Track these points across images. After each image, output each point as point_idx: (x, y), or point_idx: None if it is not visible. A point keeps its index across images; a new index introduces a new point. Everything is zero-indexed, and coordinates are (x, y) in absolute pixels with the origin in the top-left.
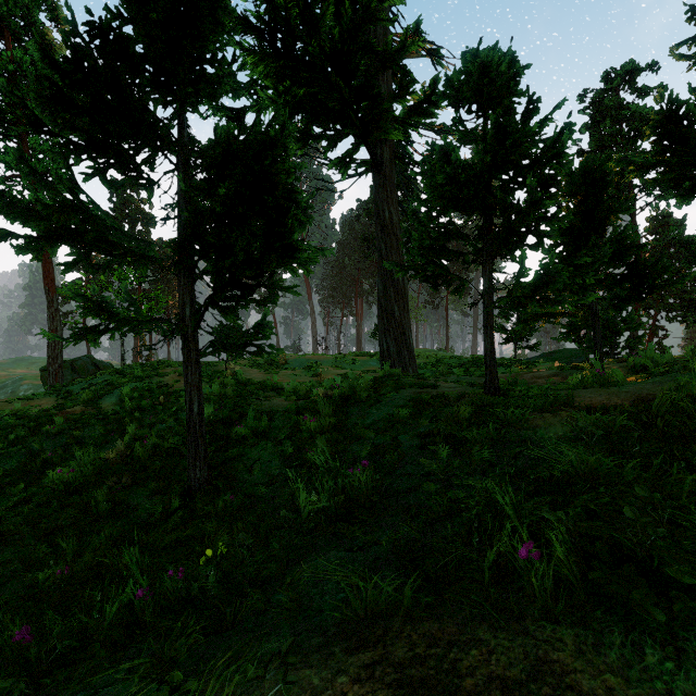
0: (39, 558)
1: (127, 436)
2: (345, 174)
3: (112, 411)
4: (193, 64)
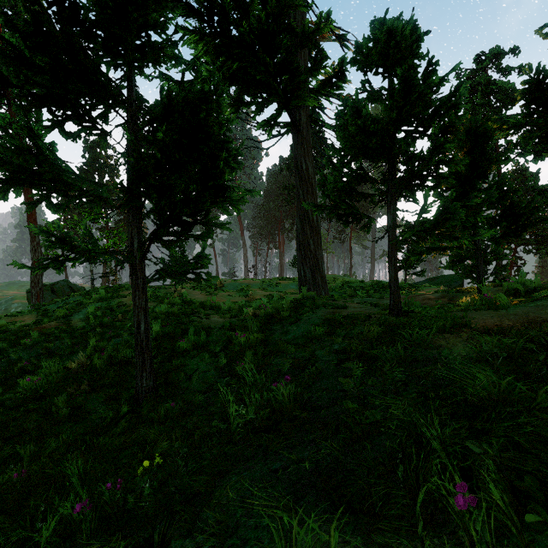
0: (4, 459)
1: (89, 348)
2: (270, 134)
3: (79, 326)
4: (138, 31)
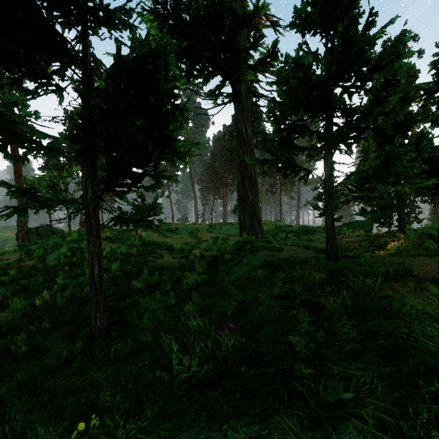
0: None
1: (56, 286)
2: (215, 102)
3: (52, 265)
4: None
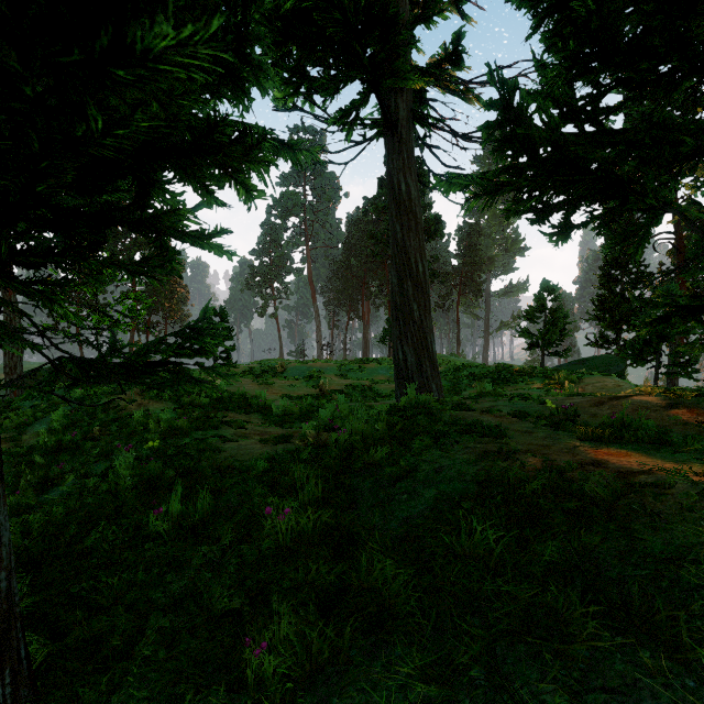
0: None
1: None
2: (350, 134)
3: (22, 449)
4: None
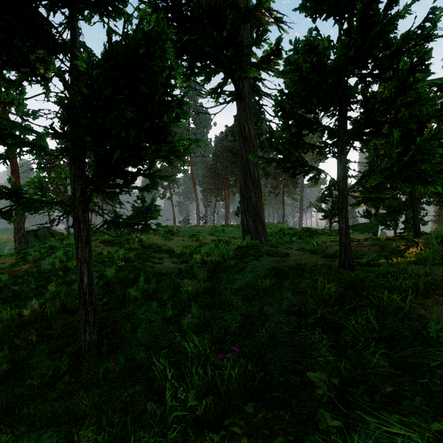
0: None
1: (48, 293)
2: (217, 101)
3: (46, 270)
4: None
